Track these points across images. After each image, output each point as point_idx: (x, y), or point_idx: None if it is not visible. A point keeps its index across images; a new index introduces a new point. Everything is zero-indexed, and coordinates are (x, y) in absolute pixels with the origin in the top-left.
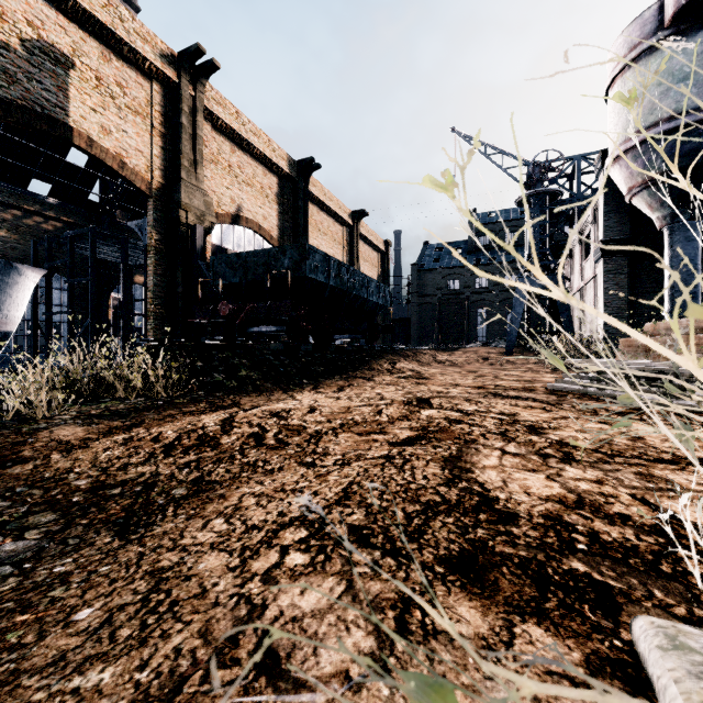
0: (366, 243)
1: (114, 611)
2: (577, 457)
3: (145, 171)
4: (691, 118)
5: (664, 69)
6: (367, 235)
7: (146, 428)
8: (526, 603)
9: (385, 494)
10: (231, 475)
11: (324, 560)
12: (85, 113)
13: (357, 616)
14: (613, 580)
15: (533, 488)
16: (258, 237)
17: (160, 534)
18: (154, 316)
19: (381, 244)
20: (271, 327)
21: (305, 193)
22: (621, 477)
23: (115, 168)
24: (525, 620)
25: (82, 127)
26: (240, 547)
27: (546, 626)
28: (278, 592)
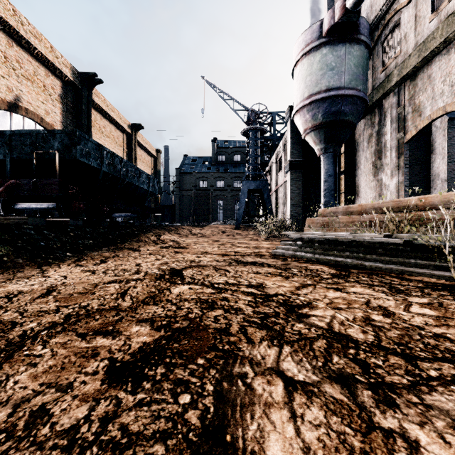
0: (142, 149)
1: None
2: (383, 375)
3: None
4: (335, 92)
5: (323, 61)
6: (143, 143)
7: None
8: None
9: None
10: None
11: None
12: None
13: None
14: None
15: None
16: (40, 128)
17: None
18: None
19: (154, 151)
20: (42, 204)
21: (89, 100)
22: None
23: None
24: None
25: None
26: None
27: None
28: None
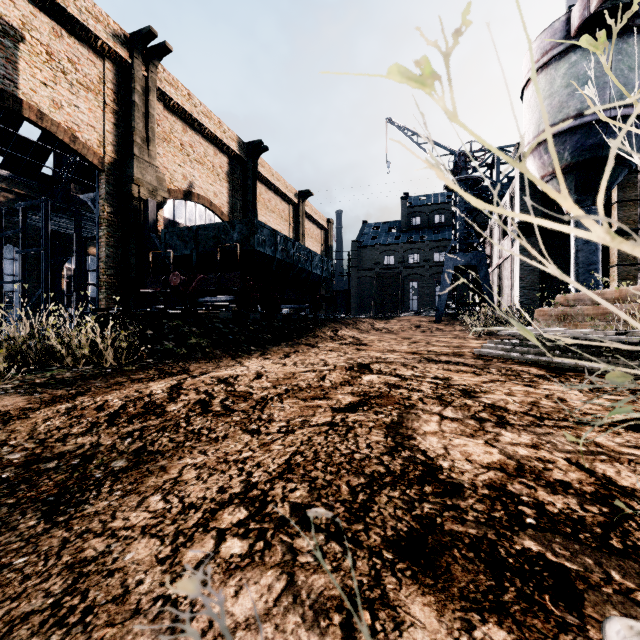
0: (310, 221)
1: (16, 622)
2: (510, 421)
3: (97, 146)
4: (593, 116)
5: (570, 73)
6: (311, 214)
7: (91, 397)
8: (483, 596)
9: (328, 466)
10: (174, 444)
11: (263, 549)
12: (35, 86)
13: (298, 624)
14: (568, 561)
15: (474, 455)
16: (209, 213)
17: (91, 515)
18: (106, 286)
19: (324, 222)
20: (221, 297)
21: (254, 173)
22: (553, 440)
23: (67, 142)
24: (485, 618)
25: (32, 100)
26: (173, 532)
27: (508, 627)
28: (209, 594)
